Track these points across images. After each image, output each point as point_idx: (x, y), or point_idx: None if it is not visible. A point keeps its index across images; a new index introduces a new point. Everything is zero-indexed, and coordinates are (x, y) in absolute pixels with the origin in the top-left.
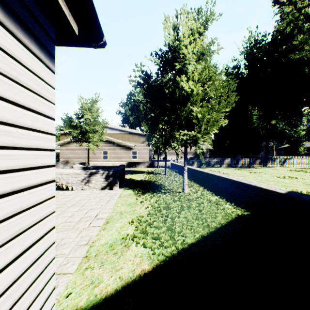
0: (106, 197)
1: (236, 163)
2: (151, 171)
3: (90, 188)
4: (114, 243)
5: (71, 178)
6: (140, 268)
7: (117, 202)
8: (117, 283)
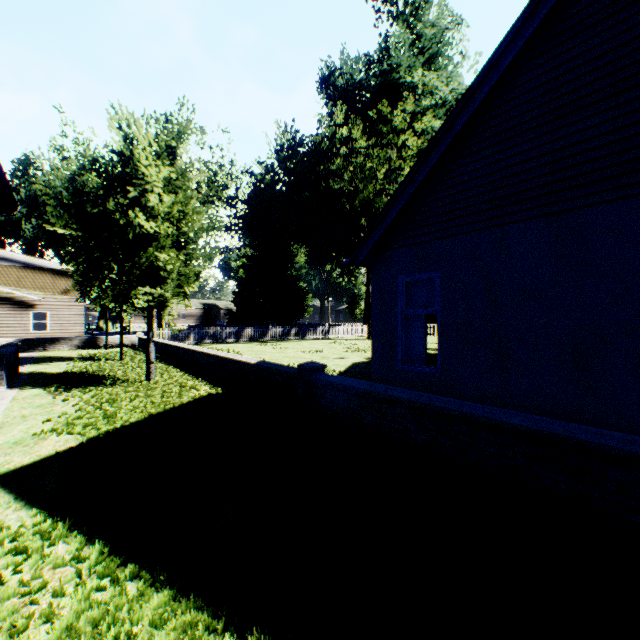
0: None
1: (263, 335)
2: (90, 355)
3: None
4: (22, 440)
5: None
6: (65, 446)
7: (12, 407)
8: (36, 458)
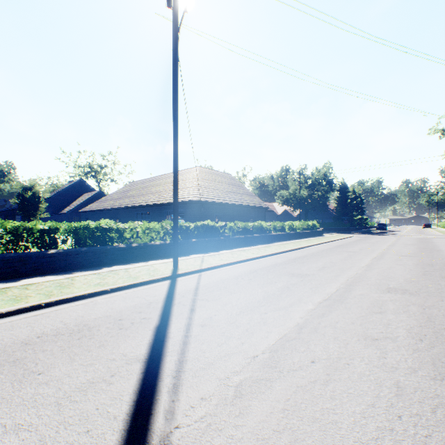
0: None
1: None
2: None
3: None
4: None
5: None
6: None
7: None
8: None
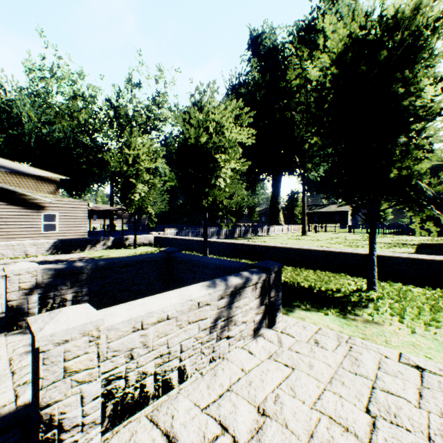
0: (369, 358)
1: (233, 233)
2: None
3: (231, 345)
4: None
5: (177, 329)
6: None
7: (440, 360)
8: None
